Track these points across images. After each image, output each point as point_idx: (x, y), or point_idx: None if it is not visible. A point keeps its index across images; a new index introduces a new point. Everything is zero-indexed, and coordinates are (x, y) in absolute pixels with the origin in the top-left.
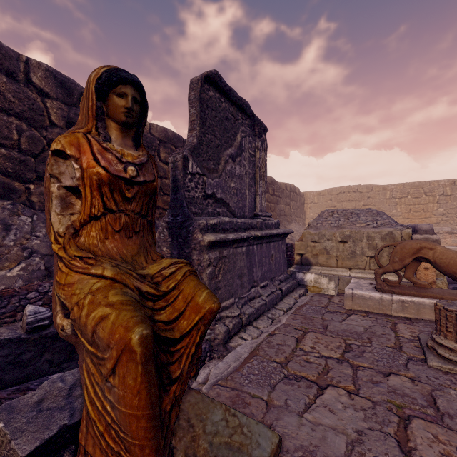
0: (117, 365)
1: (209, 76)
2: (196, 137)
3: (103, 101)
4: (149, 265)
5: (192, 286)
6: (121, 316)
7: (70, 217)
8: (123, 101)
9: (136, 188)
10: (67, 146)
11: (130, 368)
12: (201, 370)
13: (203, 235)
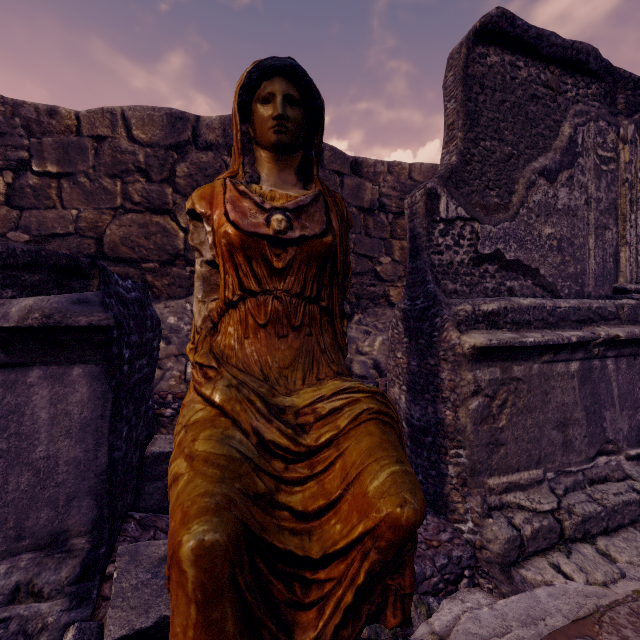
0: (170, 581)
1: (485, 27)
2: (455, 152)
3: (249, 121)
4: (304, 388)
5: (363, 448)
6: (190, 486)
7: (208, 304)
8: (269, 109)
9: (291, 252)
10: (197, 201)
11: (179, 601)
12: (445, 600)
13: (463, 333)
